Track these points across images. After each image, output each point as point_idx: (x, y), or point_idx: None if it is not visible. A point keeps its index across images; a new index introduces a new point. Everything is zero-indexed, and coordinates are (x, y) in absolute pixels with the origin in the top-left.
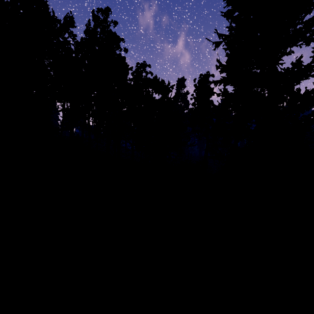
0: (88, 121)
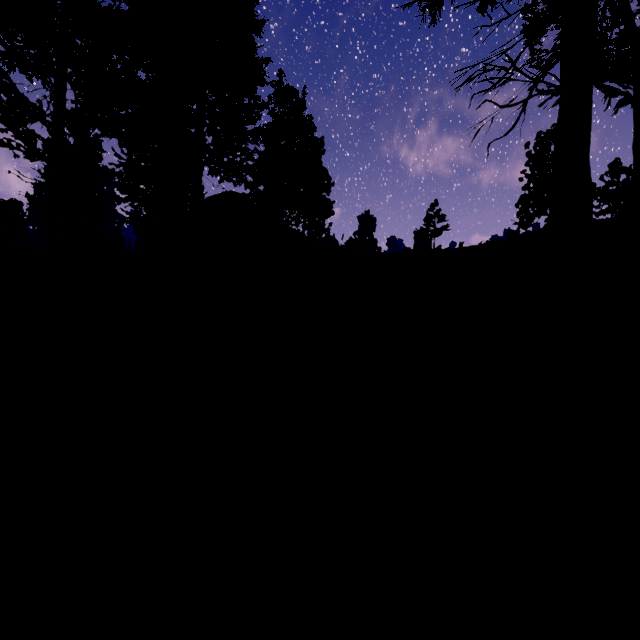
0: None
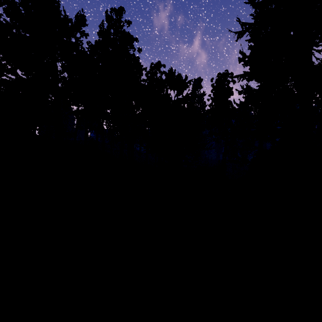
0: (101, 124)
